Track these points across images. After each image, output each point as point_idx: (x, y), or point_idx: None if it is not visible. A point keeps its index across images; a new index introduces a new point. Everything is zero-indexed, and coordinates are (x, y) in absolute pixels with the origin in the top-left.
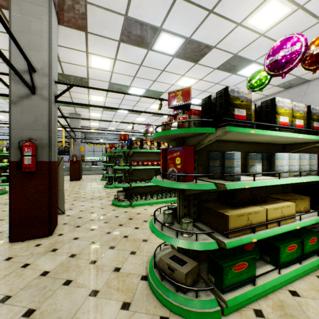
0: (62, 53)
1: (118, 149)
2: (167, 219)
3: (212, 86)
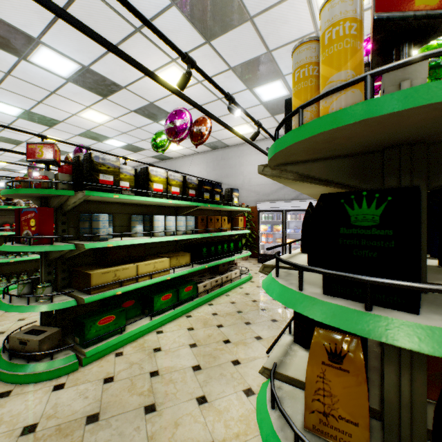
0: None
1: None
2: (22, 290)
3: (133, 129)
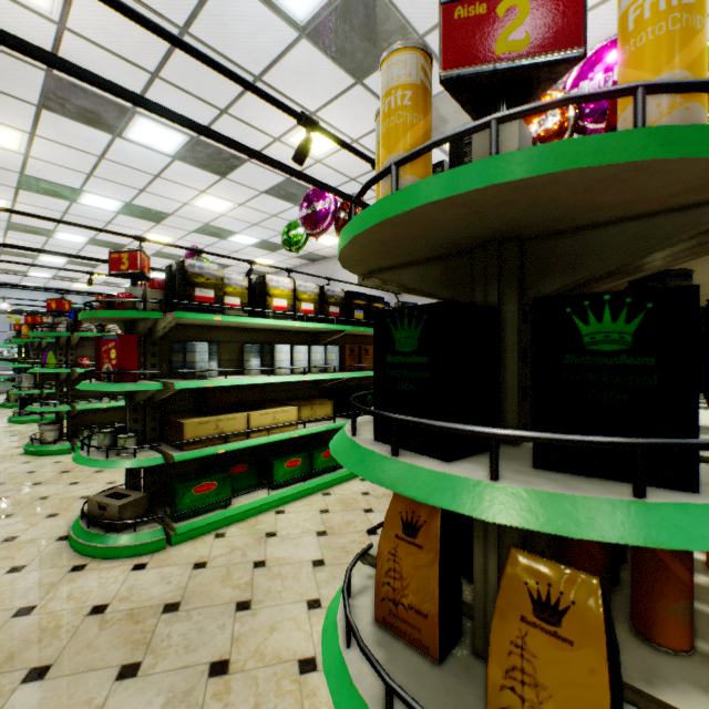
0: None
1: (42, 331)
2: (103, 440)
3: (267, 218)
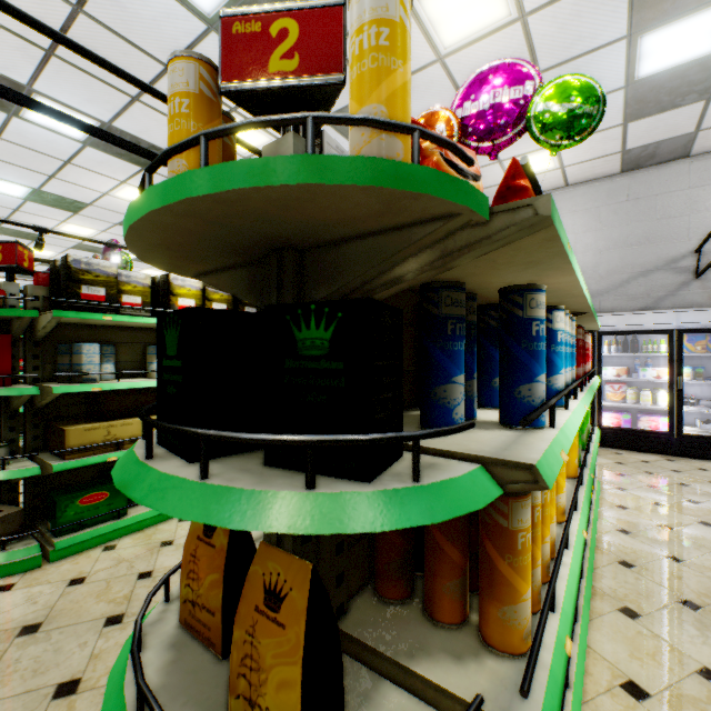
0: None
1: None
2: None
3: None
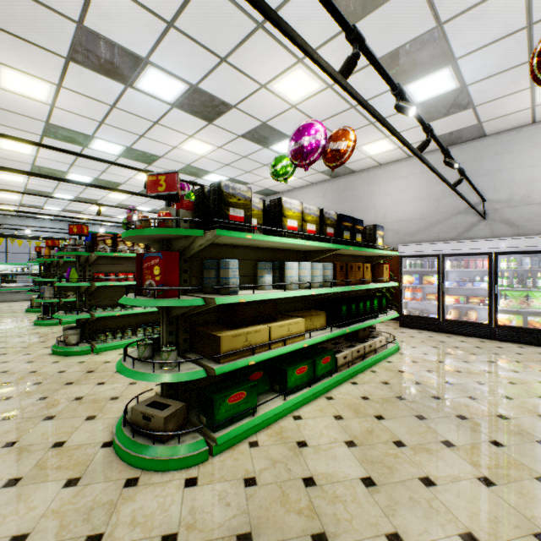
0: None
1: (67, 251)
2: (143, 352)
3: (238, 159)
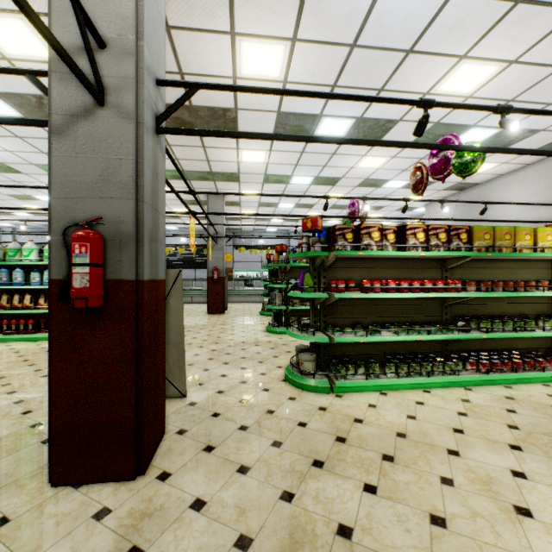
0: (184, 48)
1: (301, 251)
2: None
3: (540, 79)
